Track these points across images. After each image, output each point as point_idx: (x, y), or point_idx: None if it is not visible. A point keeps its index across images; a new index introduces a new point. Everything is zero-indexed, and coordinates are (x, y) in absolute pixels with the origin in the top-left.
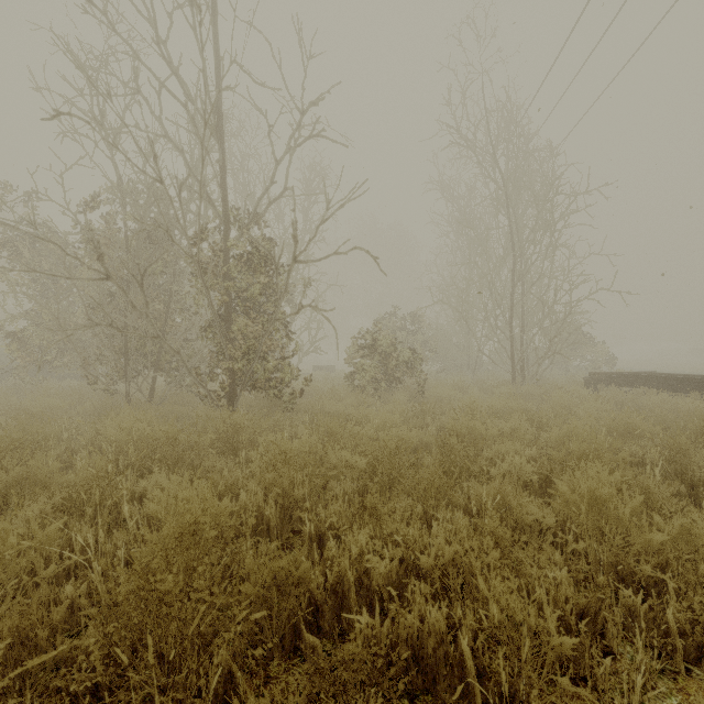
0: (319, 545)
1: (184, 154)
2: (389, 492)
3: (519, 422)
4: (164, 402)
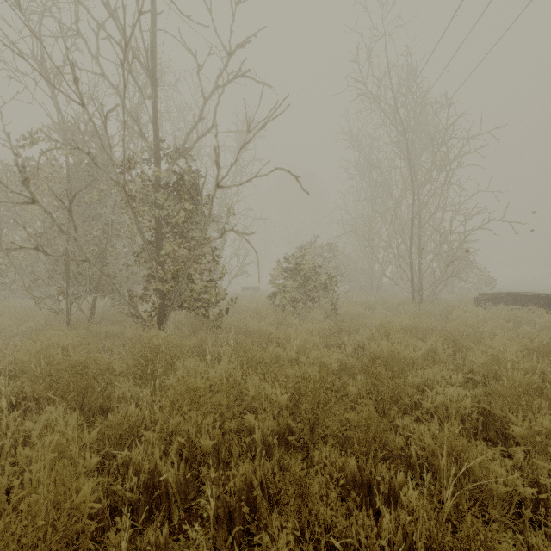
0: (228, 524)
1: (117, 91)
2: (313, 428)
3: (437, 344)
4: (103, 320)
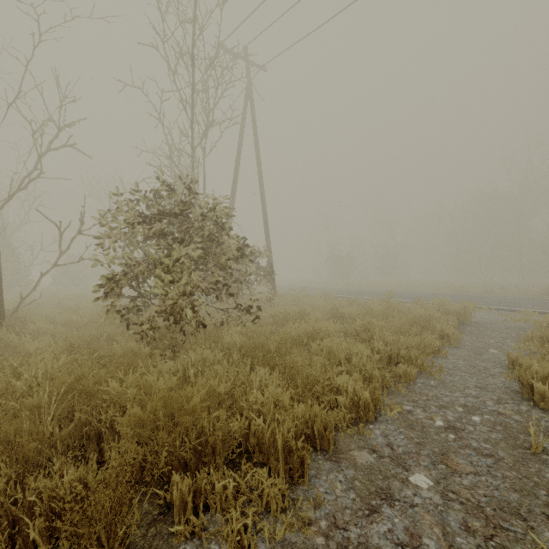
0: None
1: None
2: None
3: None
4: None
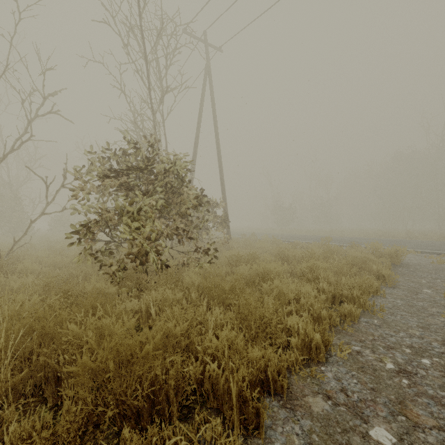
0: None
1: None
2: None
3: None
4: None
